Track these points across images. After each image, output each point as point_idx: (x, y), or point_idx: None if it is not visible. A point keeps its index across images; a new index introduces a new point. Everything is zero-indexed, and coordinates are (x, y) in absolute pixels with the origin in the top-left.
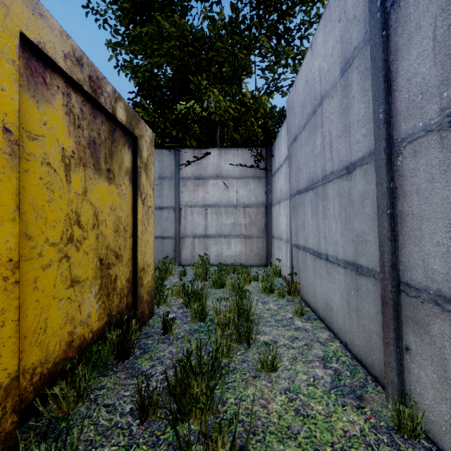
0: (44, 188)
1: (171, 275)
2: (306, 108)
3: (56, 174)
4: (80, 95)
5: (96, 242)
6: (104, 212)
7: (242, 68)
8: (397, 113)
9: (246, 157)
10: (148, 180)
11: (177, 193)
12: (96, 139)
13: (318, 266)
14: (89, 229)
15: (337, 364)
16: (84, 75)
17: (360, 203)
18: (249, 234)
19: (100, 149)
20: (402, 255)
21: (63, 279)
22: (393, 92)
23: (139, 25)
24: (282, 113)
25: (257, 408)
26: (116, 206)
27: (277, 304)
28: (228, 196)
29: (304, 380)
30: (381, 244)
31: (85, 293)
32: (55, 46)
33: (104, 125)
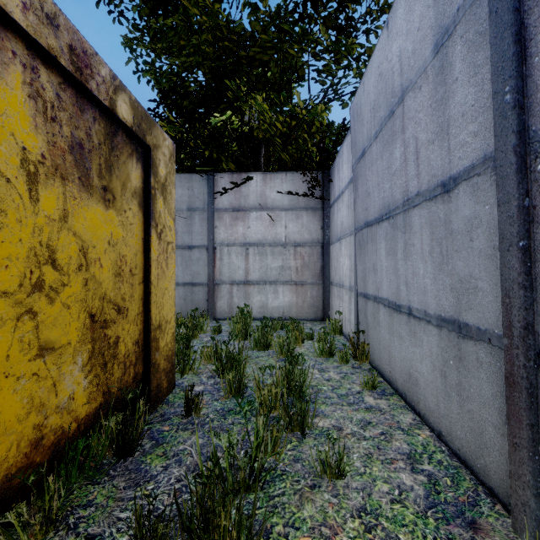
0: None
1: (202, 331)
2: (380, 110)
3: (10, 186)
4: (56, 73)
5: (85, 291)
6: (98, 247)
7: (293, 68)
8: (537, 90)
9: (298, 183)
10: (166, 206)
11: (210, 228)
12: (83, 141)
13: (396, 322)
14: (71, 271)
15: (430, 466)
16: (61, 42)
17: (466, 233)
18: (301, 280)
19: (91, 156)
20: None
21: (23, 346)
22: (530, 58)
23: (162, 16)
24: (344, 126)
25: None
26: (118, 240)
27: (339, 371)
28: (275, 232)
29: (385, 492)
30: (506, 294)
31: (65, 365)
32: None
33: (98, 123)
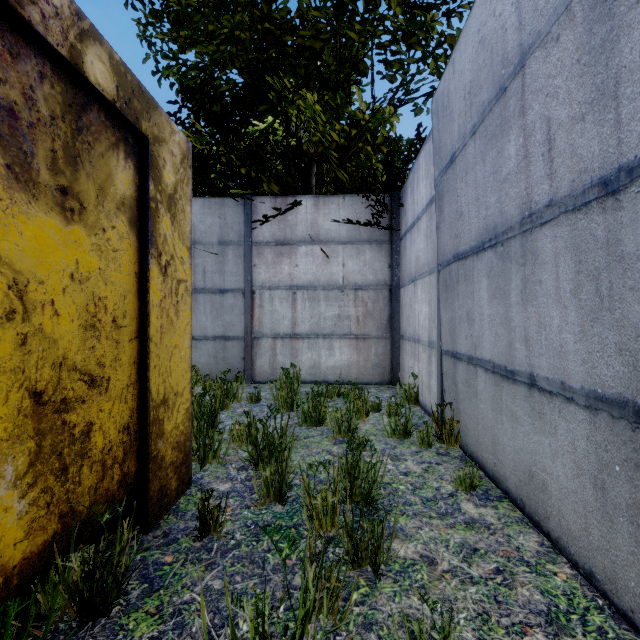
0: None
1: (236, 400)
2: (480, 92)
3: None
4: None
5: (21, 354)
6: (49, 283)
7: (353, 59)
8: None
9: (359, 209)
10: (176, 228)
11: (247, 267)
12: (18, 107)
13: (506, 395)
14: None
15: (588, 639)
16: None
17: None
18: (364, 332)
19: (34, 134)
20: None
21: None
22: None
23: None
24: (418, 134)
25: None
26: (90, 274)
27: (419, 460)
28: (330, 271)
29: None
30: None
31: None
32: None
33: (49, 84)
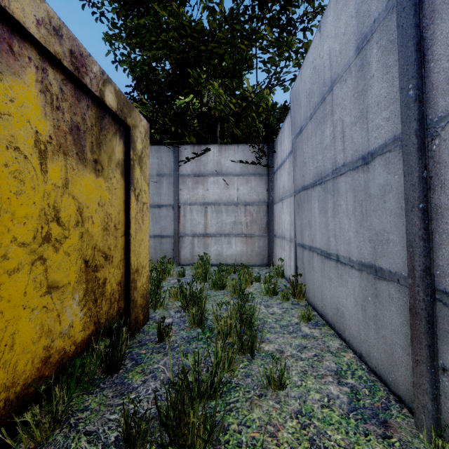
0: (11, 177)
1: (169, 275)
2: (314, 96)
3: (26, 161)
4: (60, 72)
5: (81, 242)
6: (90, 208)
7: (243, 60)
8: (432, 88)
9: (248, 153)
10: (142, 174)
11: (176, 191)
12: (80, 124)
13: (326, 267)
14: (71, 227)
15: (353, 380)
16: (64, 48)
17: (380, 197)
18: (250, 233)
19: (85, 136)
20: (438, 257)
21: (36, 285)
22: (427, 63)
23: (136, 17)
24: (285, 107)
25: (265, 437)
26: (105, 202)
27: (281, 307)
28: (229, 193)
29: (317, 400)
30: (410, 245)
31: (66, 300)
32: (24, 7)
33: (90, 109)
